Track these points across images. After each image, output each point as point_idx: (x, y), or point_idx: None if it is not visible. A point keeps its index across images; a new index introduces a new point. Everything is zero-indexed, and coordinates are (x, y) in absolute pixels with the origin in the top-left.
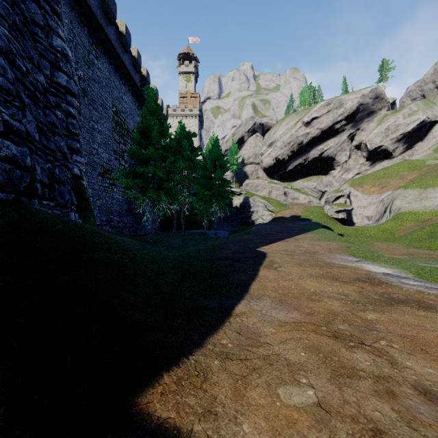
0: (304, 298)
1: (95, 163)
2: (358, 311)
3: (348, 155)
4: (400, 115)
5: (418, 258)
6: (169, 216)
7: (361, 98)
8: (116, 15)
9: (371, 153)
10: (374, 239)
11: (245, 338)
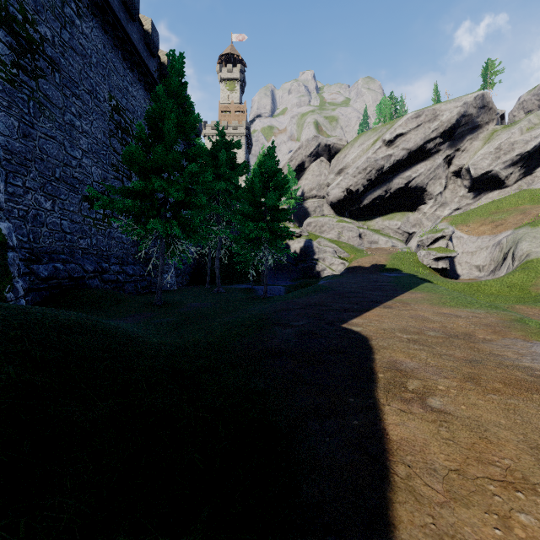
0: None
1: (76, 181)
2: None
3: (443, 184)
4: (516, 129)
5: None
6: (202, 265)
7: (463, 107)
8: None
9: (476, 181)
10: (500, 298)
11: None
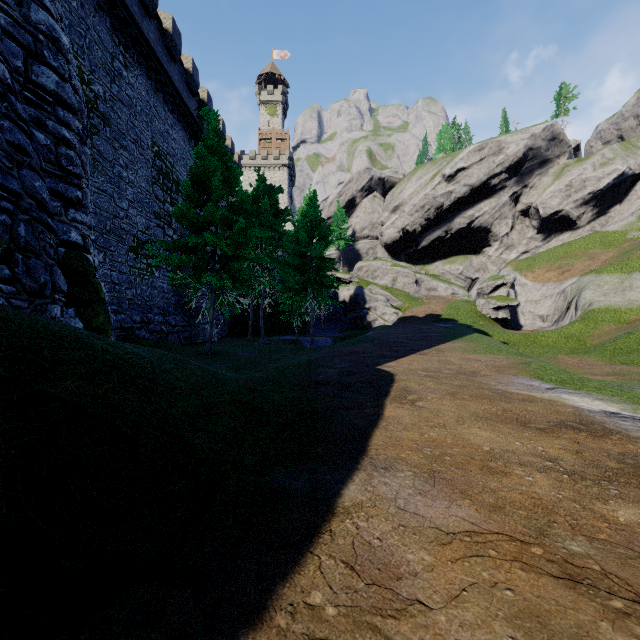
0: (476, 466)
1: (123, 232)
2: (591, 499)
3: (510, 224)
4: (588, 165)
5: (633, 380)
6: (242, 315)
7: (530, 139)
8: (156, 1)
9: (545, 222)
10: (554, 349)
11: (365, 584)
